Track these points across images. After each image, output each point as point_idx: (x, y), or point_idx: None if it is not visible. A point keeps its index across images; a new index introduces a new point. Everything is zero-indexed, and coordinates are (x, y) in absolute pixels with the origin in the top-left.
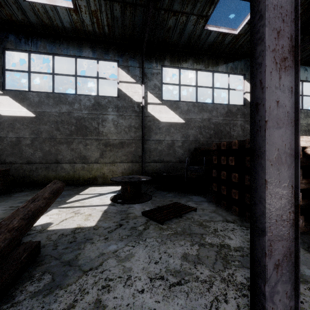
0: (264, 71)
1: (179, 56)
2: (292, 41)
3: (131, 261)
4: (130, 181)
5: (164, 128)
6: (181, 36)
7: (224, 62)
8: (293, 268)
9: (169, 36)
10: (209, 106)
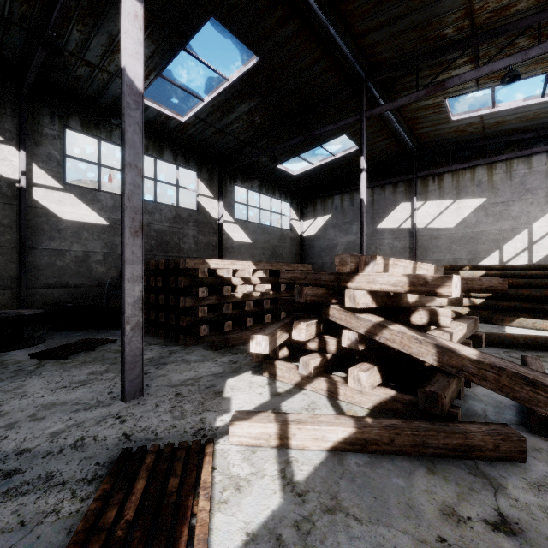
0: (124, 238)
1: (99, 120)
2: (142, 223)
3: (25, 388)
4: (3, 317)
5: (69, 231)
6: (102, 95)
7: (171, 148)
8: (142, 329)
9: (79, 86)
10: (149, 205)
